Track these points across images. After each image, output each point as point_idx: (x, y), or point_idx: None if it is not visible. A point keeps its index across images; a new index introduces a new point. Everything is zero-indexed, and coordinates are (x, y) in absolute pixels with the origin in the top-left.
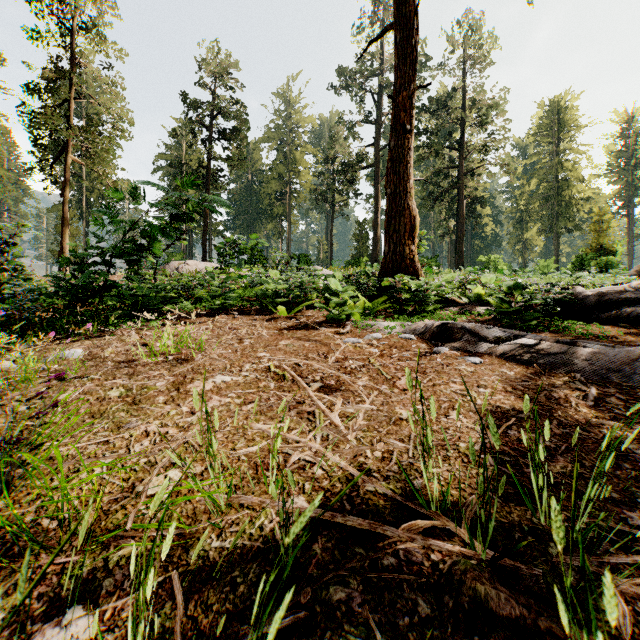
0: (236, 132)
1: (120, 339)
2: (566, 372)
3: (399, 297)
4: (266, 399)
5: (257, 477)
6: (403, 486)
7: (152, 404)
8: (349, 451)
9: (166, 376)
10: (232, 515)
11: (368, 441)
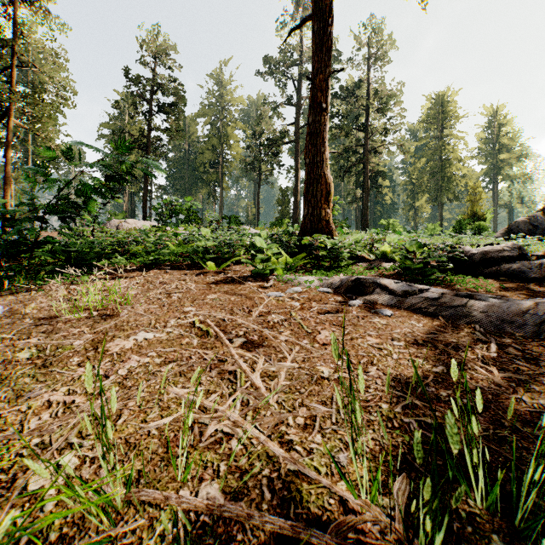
0: (174, 106)
1: (47, 294)
2: (466, 323)
3: (317, 254)
4: (187, 357)
5: (167, 457)
6: (328, 462)
7: (64, 367)
8: (270, 419)
9: (85, 334)
10: (123, 526)
11: (290, 405)
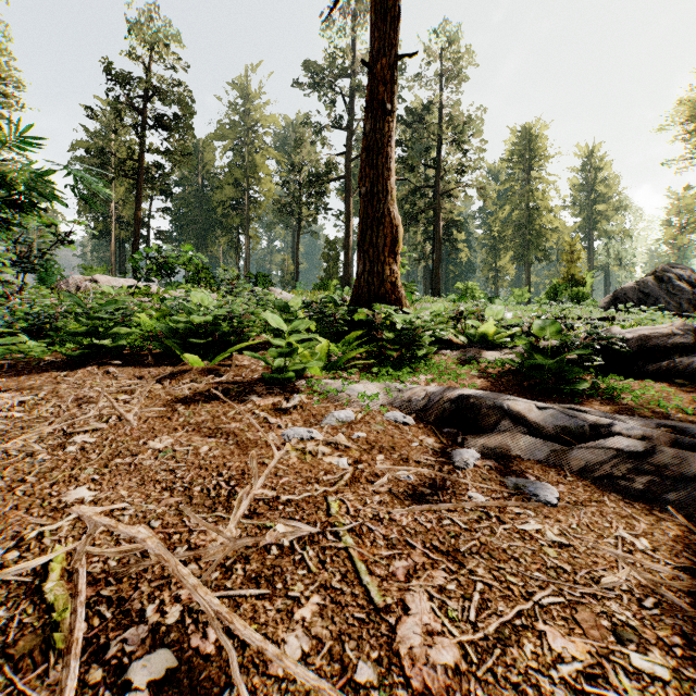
0: (177, 120)
1: None
2: None
3: (379, 337)
4: None
5: None
6: None
7: None
8: None
9: None
10: None
11: None
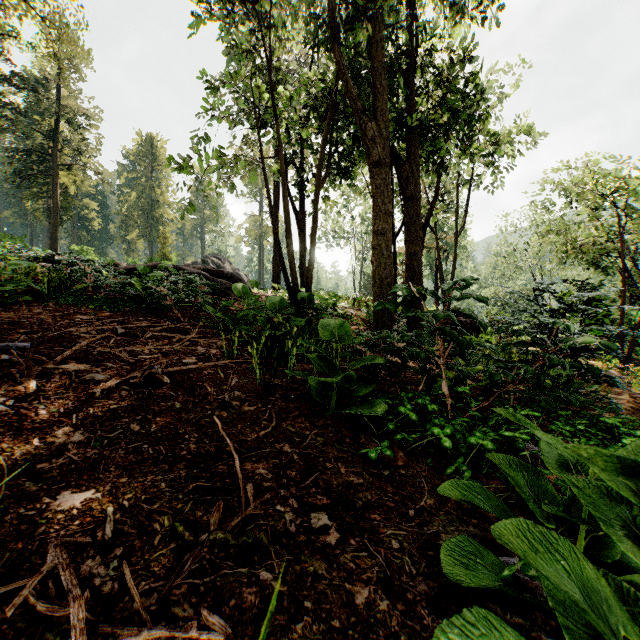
0: None
1: None
2: None
3: None
4: None
5: None
6: None
7: None
8: None
9: None
10: None
11: None
